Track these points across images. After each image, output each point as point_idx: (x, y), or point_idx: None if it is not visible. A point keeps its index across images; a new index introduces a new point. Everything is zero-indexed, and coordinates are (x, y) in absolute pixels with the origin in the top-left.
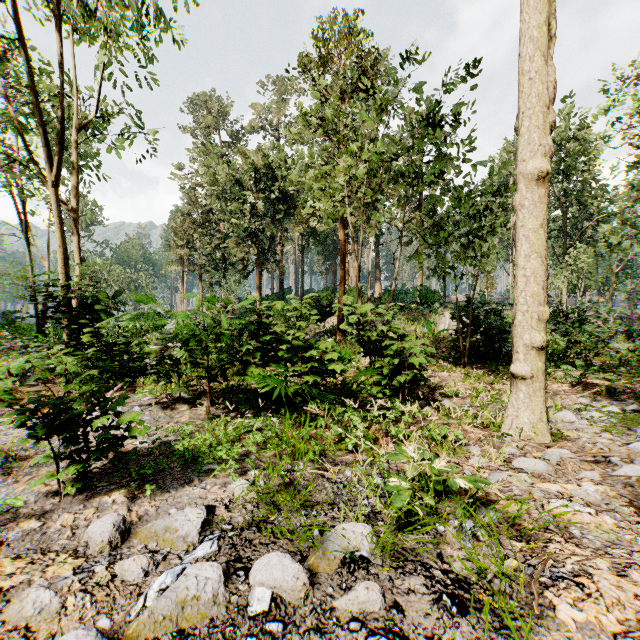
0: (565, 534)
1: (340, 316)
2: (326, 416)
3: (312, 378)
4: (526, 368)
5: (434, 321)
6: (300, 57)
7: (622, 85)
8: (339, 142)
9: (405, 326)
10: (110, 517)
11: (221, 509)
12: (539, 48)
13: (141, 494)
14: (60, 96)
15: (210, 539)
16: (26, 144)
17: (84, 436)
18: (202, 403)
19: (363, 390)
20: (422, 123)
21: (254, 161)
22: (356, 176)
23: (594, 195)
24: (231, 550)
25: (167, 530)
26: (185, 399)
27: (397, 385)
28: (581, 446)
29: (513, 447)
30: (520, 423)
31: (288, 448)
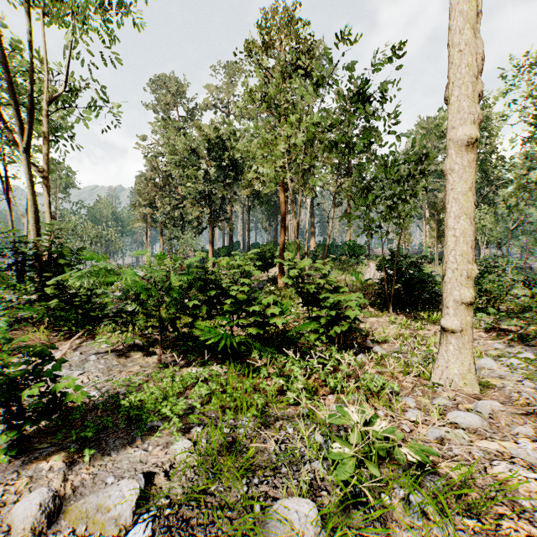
0: (514, 506)
1: (281, 267)
2: (268, 364)
3: (255, 330)
4: (456, 322)
5: (361, 271)
6: (246, 43)
7: (518, 72)
8: (280, 115)
9: (336, 275)
10: (39, 494)
11: (160, 477)
12: (469, 22)
13: (80, 458)
14: (31, 71)
15: (144, 519)
16: (2, 115)
17: (18, 403)
18: (155, 350)
19: (302, 337)
20: (354, 97)
21: (207, 133)
22: (295, 145)
23: (494, 165)
24: (166, 534)
25: (99, 509)
26: (140, 346)
27: (334, 335)
28: (507, 395)
29: (444, 397)
30: (450, 374)
31: (231, 402)
